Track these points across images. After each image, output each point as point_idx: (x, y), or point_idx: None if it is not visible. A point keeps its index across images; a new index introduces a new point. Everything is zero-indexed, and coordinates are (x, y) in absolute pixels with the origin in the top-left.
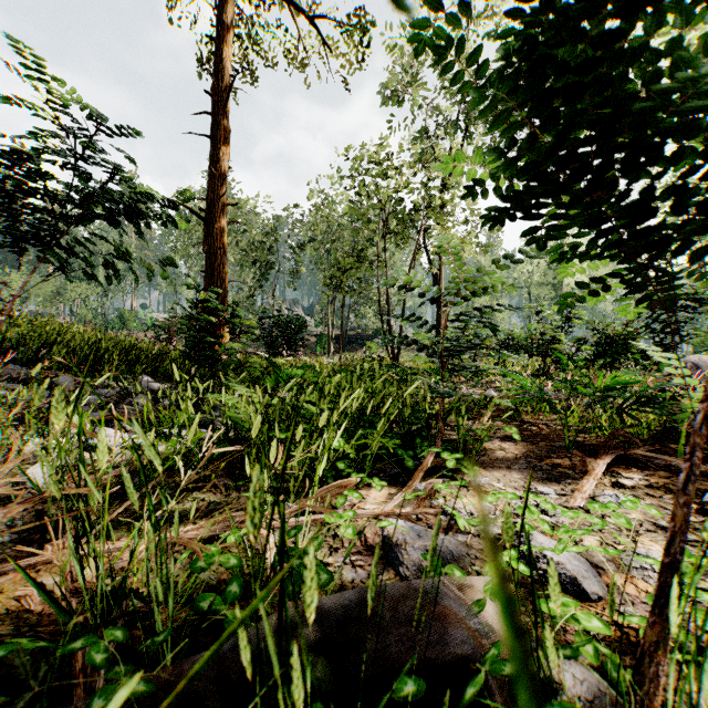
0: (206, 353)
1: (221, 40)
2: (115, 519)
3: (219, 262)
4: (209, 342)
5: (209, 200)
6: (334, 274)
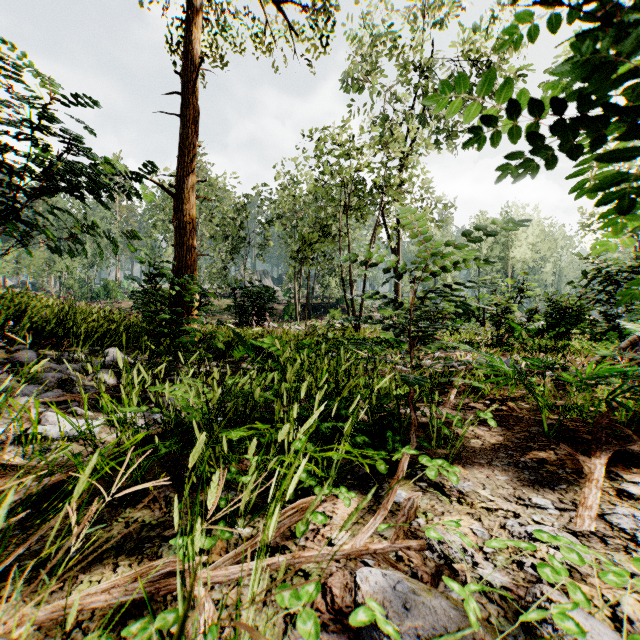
0: (165, 330)
1: (191, 22)
2: (15, 559)
3: (188, 237)
4: (168, 319)
5: (179, 177)
6: (300, 248)
